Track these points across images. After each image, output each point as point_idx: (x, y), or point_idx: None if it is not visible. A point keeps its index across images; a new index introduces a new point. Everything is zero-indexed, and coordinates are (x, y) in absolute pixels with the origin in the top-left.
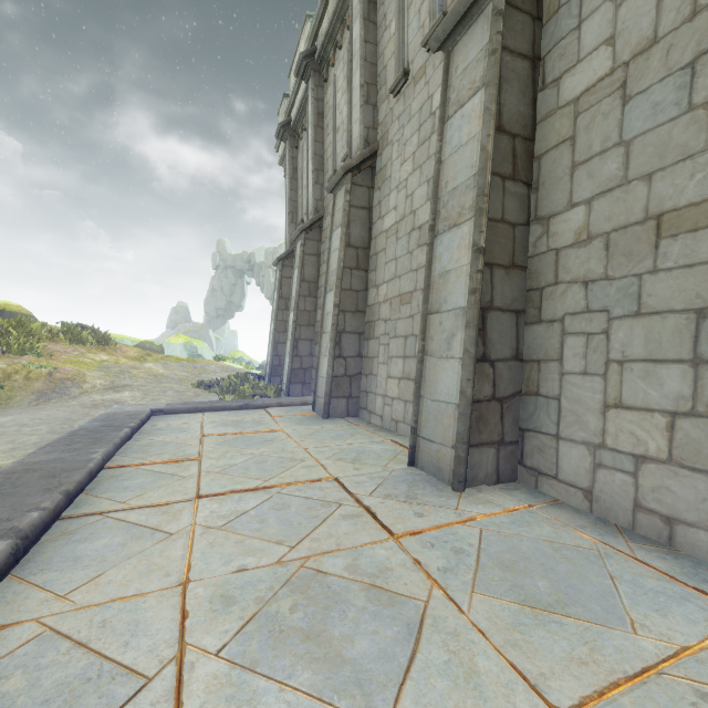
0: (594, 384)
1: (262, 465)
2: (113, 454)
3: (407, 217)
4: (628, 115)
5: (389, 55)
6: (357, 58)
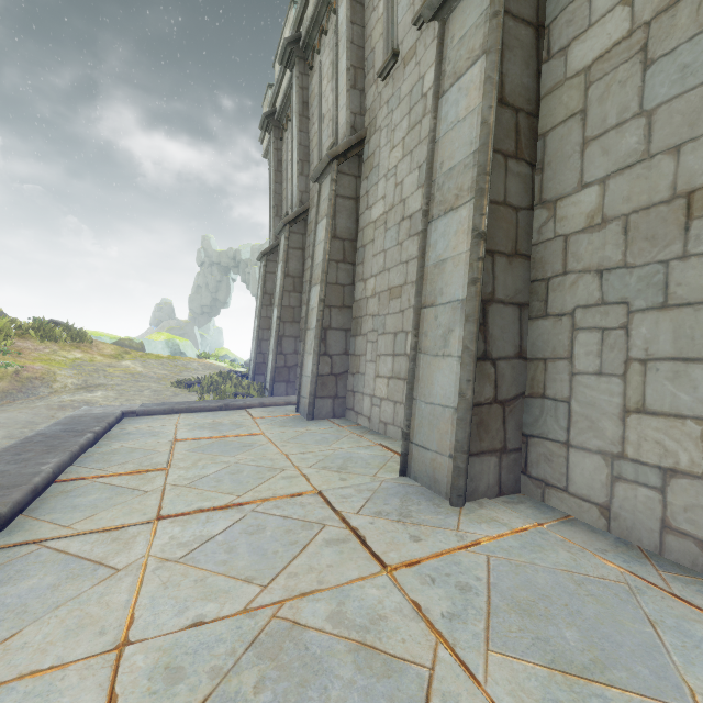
0: (611, 386)
1: (237, 475)
2: (69, 464)
3: (397, 206)
4: (651, 81)
5: (378, 37)
6: (344, 40)
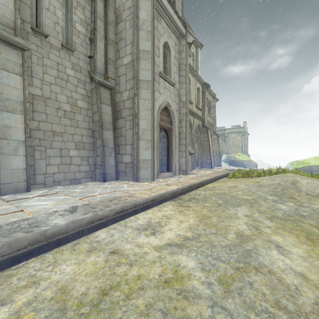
0: (44, 161)
1: None
2: None
3: None
4: (47, 109)
5: None
6: None
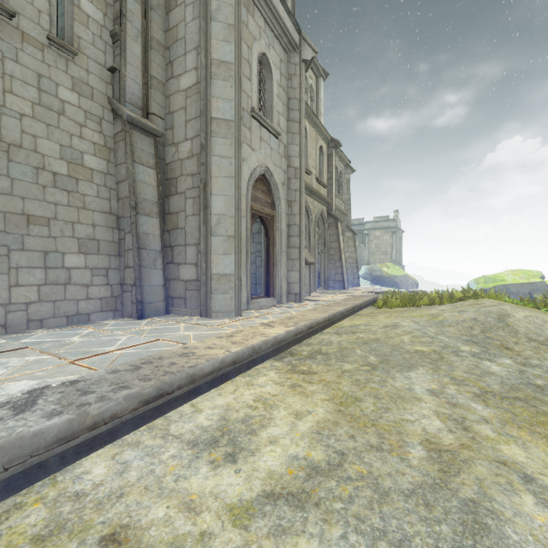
0: (4, 278)
1: None
2: None
3: None
4: (12, 167)
5: None
6: None
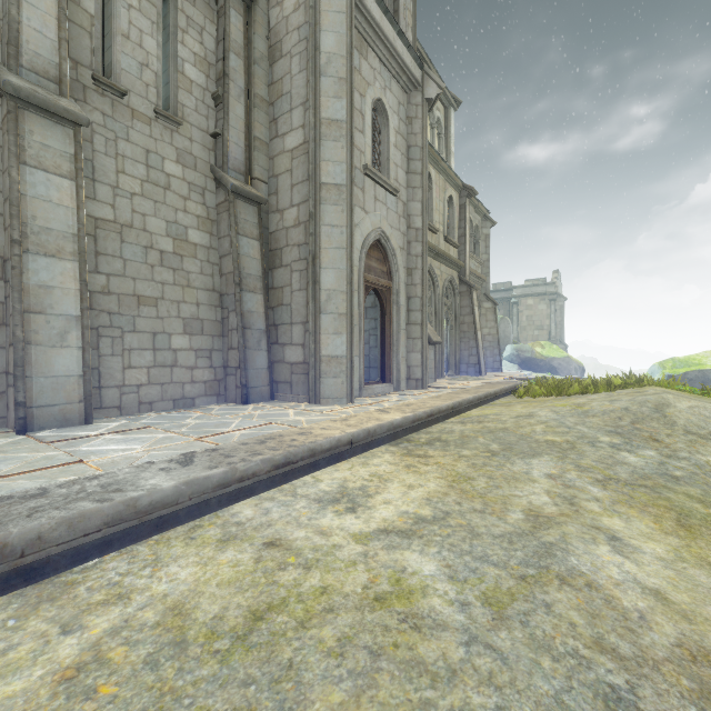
0: (119, 360)
1: None
2: None
3: None
4: (125, 248)
5: None
6: None
